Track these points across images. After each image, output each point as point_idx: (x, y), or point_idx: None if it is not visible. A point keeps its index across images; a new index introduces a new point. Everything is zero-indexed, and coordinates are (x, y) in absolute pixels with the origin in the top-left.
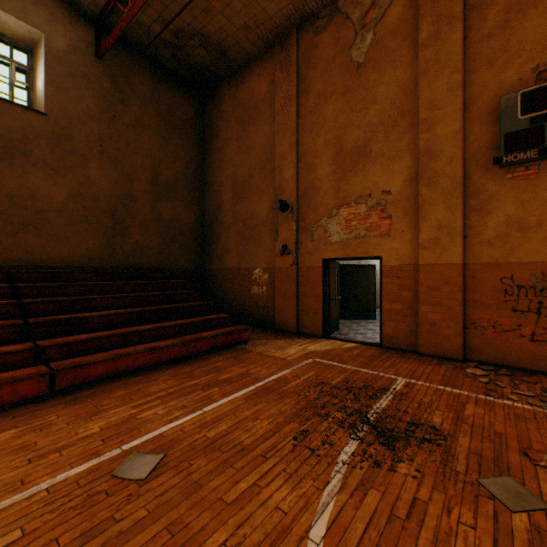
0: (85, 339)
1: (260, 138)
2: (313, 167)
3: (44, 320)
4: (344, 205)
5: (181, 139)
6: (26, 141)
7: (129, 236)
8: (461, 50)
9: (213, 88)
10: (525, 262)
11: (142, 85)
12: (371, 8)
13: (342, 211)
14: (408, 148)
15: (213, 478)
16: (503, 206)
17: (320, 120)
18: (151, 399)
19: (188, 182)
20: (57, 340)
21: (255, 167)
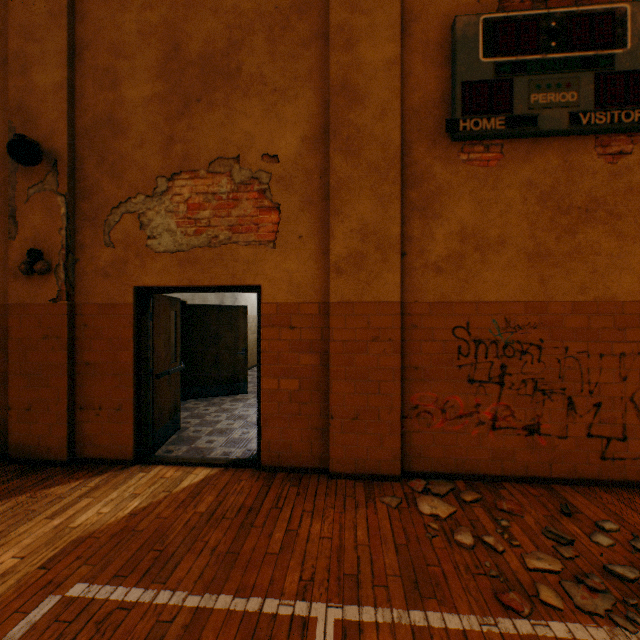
0: None
1: None
2: (112, 78)
3: None
4: (184, 172)
5: None
6: None
7: None
8: None
9: None
10: (485, 302)
11: None
12: None
13: (180, 185)
14: (310, 76)
15: None
16: (457, 207)
17: None
18: None
19: None
20: None
21: None
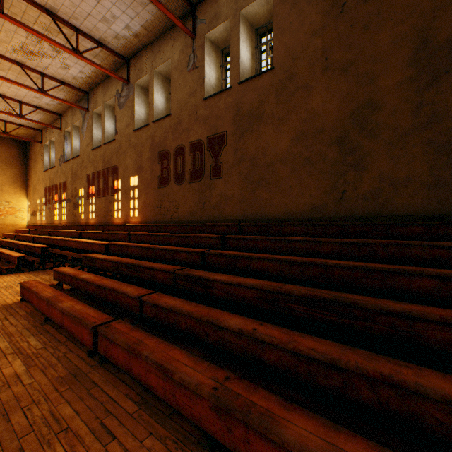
0: (165, 306)
1: None
2: None
3: (182, 272)
4: None
5: None
6: (260, 105)
7: (366, 168)
8: None
9: None
10: None
11: None
12: None
13: None
14: None
15: None
16: None
17: None
18: None
19: None
20: (155, 297)
21: None
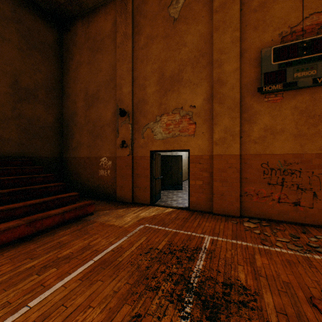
0: None
1: (105, 63)
2: (143, 87)
3: None
4: (164, 114)
5: (42, 57)
6: None
7: None
8: (238, 17)
9: (69, 23)
10: (275, 154)
11: (2, 4)
12: None
13: (163, 118)
14: (206, 78)
15: None
16: (263, 118)
17: (149, 54)
18: None
19: (48, 91)
20: None
21: (101, 84)
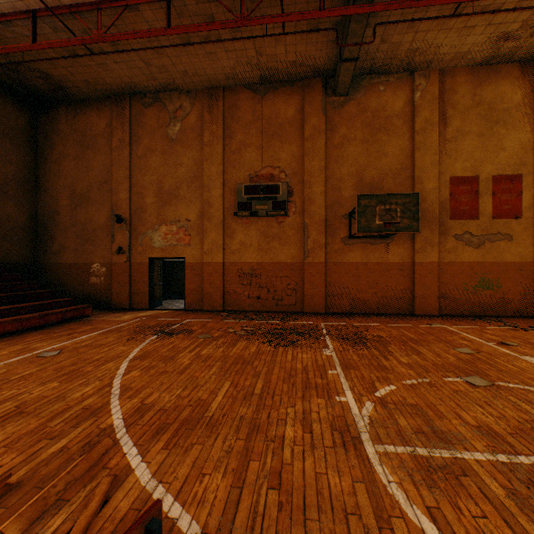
0: None
1: (98, 163)
2: (142, 196)
3: None
4: (163, 224)
5: (13, 145)
6: None
7: None
8: (222, 155)
9: (48, 105)
10: (246, 262)
11: None
12: (180, 109)
13: (162, 228)
14: (199, 197)
15: (91, 350)
16: (239, 235)
17: (148, 165)
18: (33, 342)
19: (20, 184)
20: None
21: (94, 184)
